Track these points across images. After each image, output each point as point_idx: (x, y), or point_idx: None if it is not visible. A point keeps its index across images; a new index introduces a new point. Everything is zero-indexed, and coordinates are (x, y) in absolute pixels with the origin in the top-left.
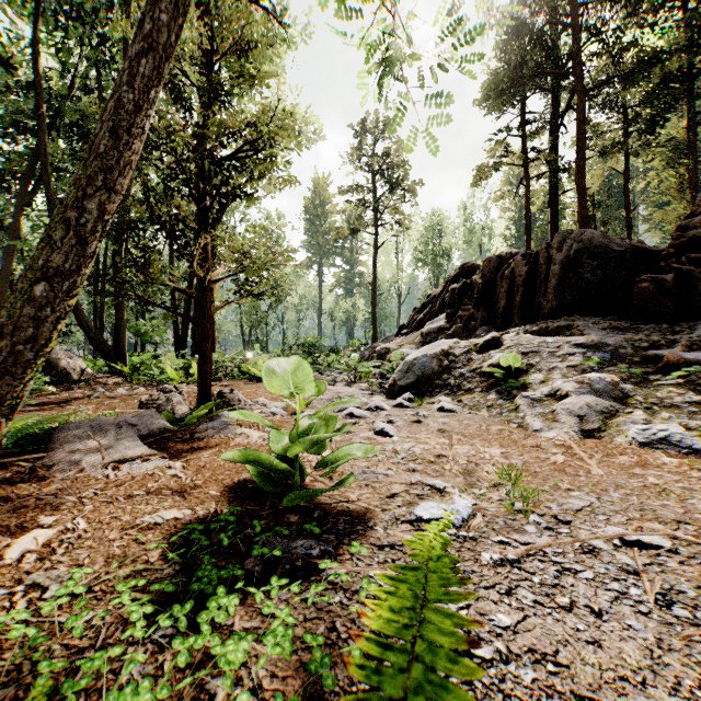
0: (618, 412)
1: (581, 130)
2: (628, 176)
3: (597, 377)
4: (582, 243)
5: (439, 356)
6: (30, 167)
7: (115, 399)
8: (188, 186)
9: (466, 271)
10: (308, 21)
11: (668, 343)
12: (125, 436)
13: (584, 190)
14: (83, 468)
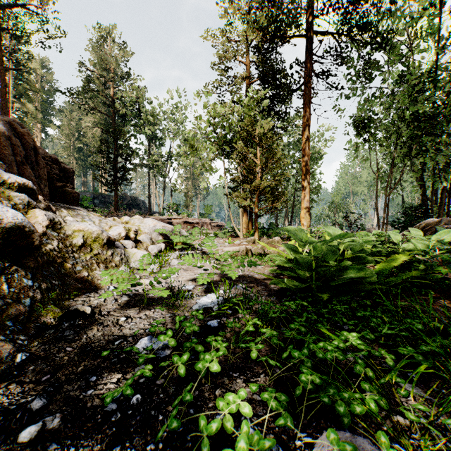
0: None
1: None
2: None
3: None
4: None
5: None
6: None
7: None
8: None
9: None
10: None
11: None
12: None
13: None
14: None
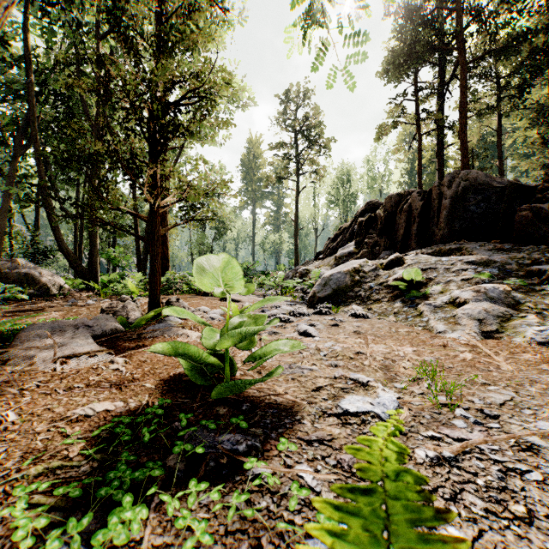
0: (512, 316)
1: (463, 95)
2: (500, 133)
3: (491, 286)
4: (468, 181)
5: (351, 272)
6: (23, 126)
7: (83, 307)
8: (140, 124)
9: (370, 207)
10: (243, 8)
11: (547, 260)
12: (80, 335)
13: (466, 142)
14: (34, 362)
